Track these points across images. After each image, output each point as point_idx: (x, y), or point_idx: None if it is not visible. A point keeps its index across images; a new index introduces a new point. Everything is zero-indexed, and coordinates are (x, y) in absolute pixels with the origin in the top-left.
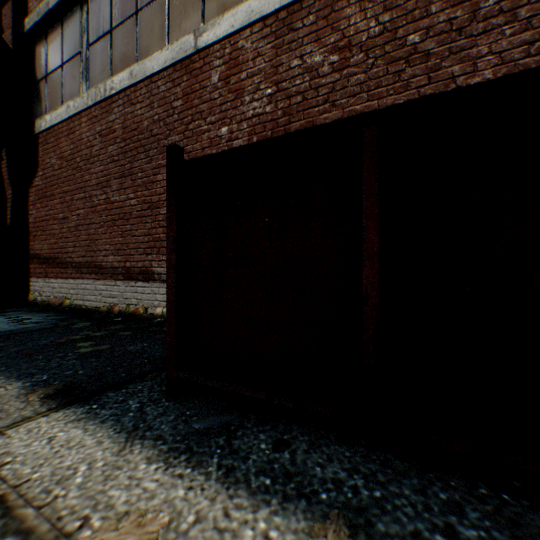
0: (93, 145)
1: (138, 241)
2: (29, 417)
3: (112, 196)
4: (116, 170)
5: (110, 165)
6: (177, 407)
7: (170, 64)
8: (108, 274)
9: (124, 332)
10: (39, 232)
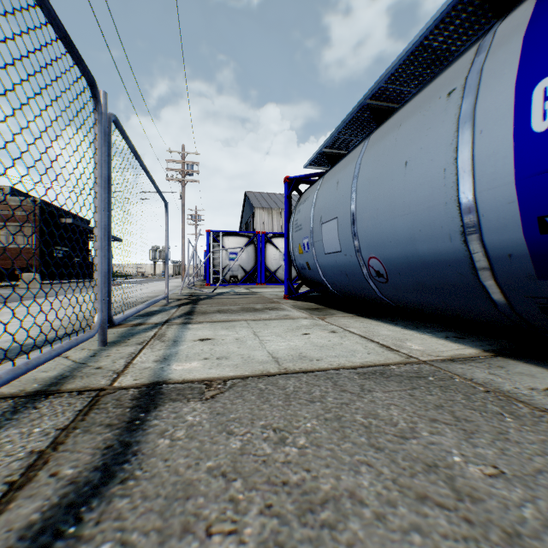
0: None
1: None
2: None
3: None
4: None
5: None
6: None
7: None
8: None
9: None
10: None
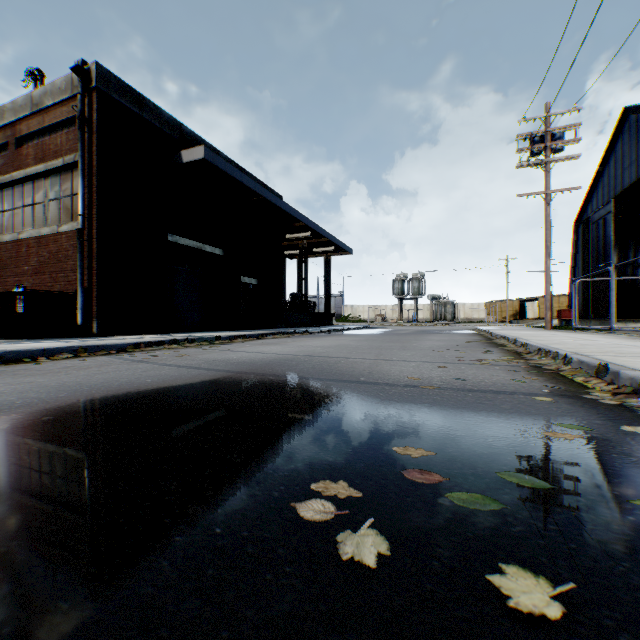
0: None
1: None
2: None
3: None
4: None
5: None
6: None
7: (13, 240)
8: None
9: None
10: None
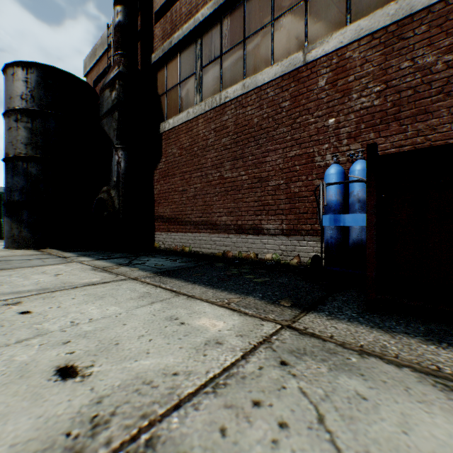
0: (208, 138)
1: (249, 206)
2: (295, 315)
3: (225, 173)
4: (228, 155)
5: (223, 152)
6: (386, 317)
7: (280, 76)
8: (221, 229)
9: (259, 270)
10: (161, 200)
